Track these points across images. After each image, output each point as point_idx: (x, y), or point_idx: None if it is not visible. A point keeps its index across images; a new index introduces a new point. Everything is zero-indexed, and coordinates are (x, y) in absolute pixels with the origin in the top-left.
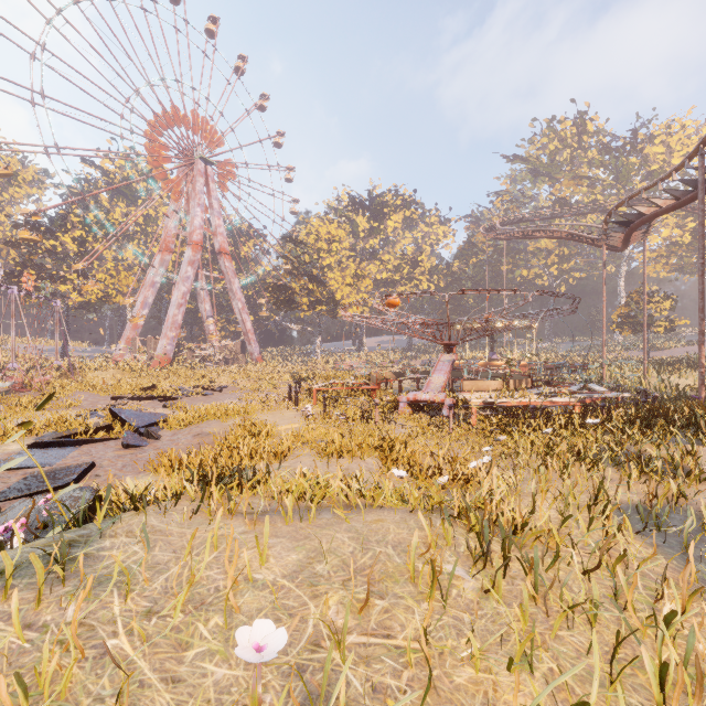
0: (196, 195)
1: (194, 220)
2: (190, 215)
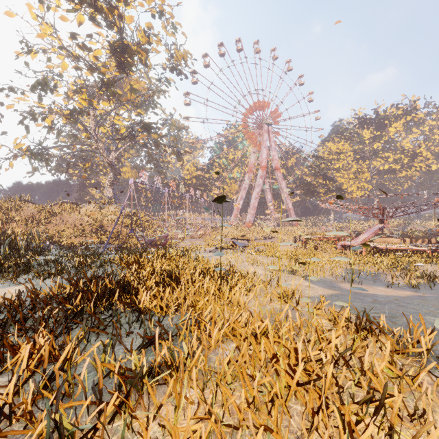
0: (263, 143)
1: (262, 155)
2: (260, 153)
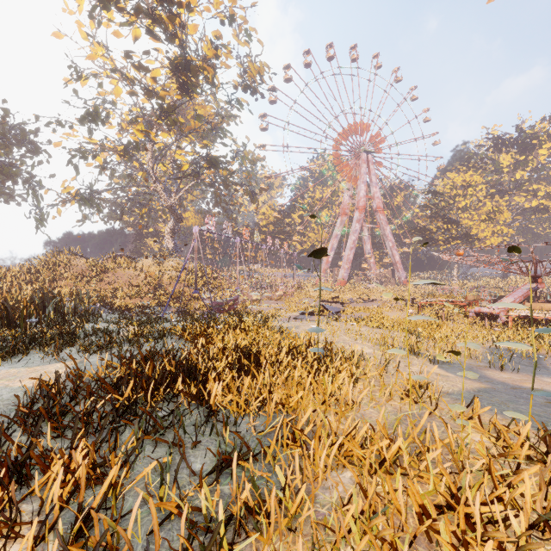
0: (361, 176)
1: (360, 193)
2: (357, 190)
